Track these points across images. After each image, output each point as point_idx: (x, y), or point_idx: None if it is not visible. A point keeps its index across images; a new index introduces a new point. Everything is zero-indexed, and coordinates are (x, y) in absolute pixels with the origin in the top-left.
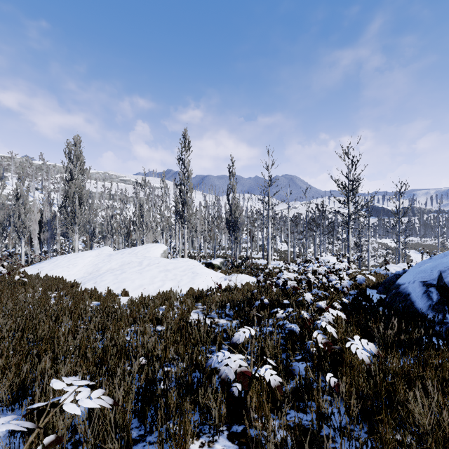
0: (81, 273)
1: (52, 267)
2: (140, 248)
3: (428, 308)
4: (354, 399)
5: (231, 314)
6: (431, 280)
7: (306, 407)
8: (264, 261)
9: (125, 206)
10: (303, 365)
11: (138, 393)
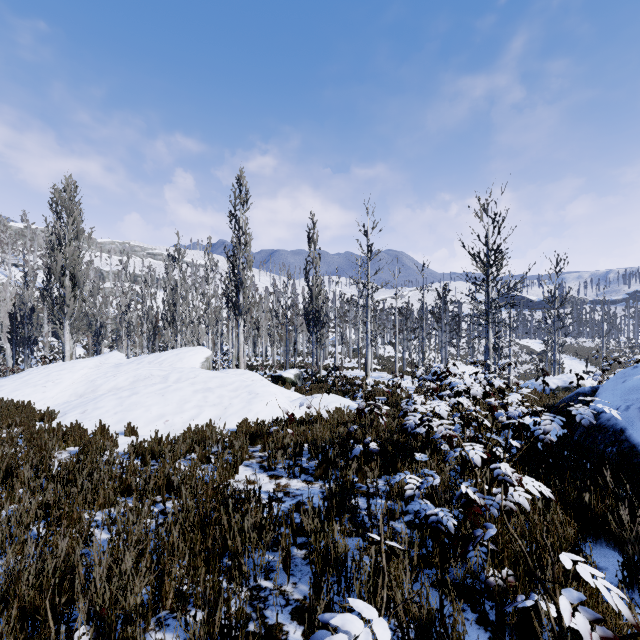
0: (64, 396)
1: (18, 386)
2: (169, 353)
3: None
4: None
5: (311, 468)
6: None
7: None
8: (361, 372)
9: (149, 290)
10: None
11: None
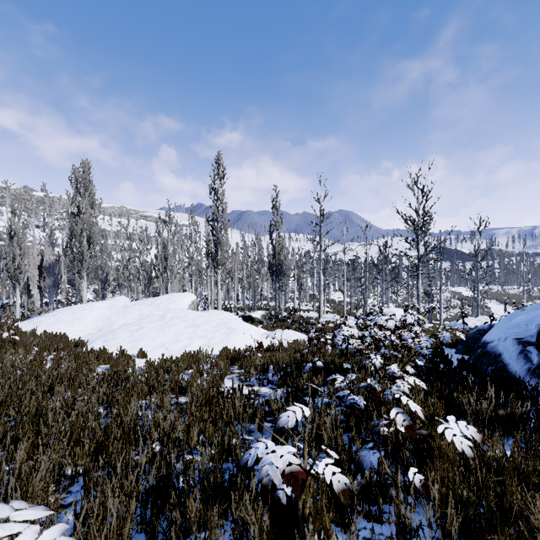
0: (88, 330)
1: (53, 322)
2: (163, 297)
3: (526, 372)
4: (452, 508)
5: (275, 381)
6: (527, 337)
7: (381, 515)
8: (315, 314)
9: (145, 247)
10: (375, 455)
11: (146, 497)
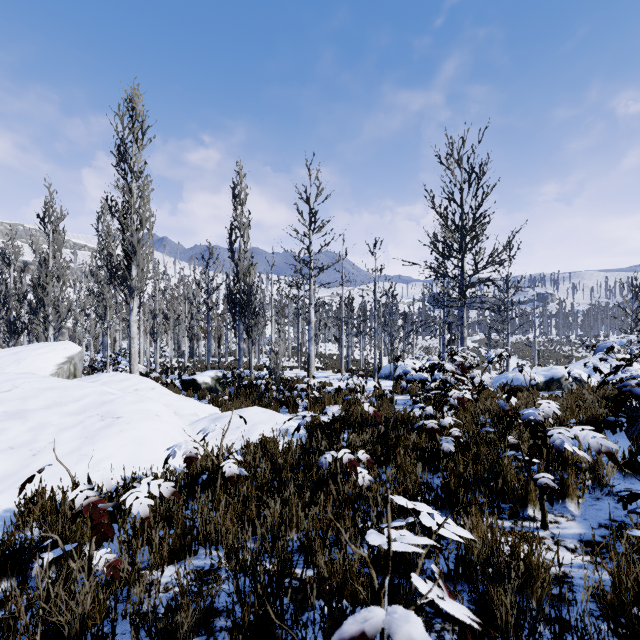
0: None
1: None
2: (3, 351)
3: None
4: None
5: None
6: None
7: None
8: (302, 372)
9: (10, 267)
10: None
11: None
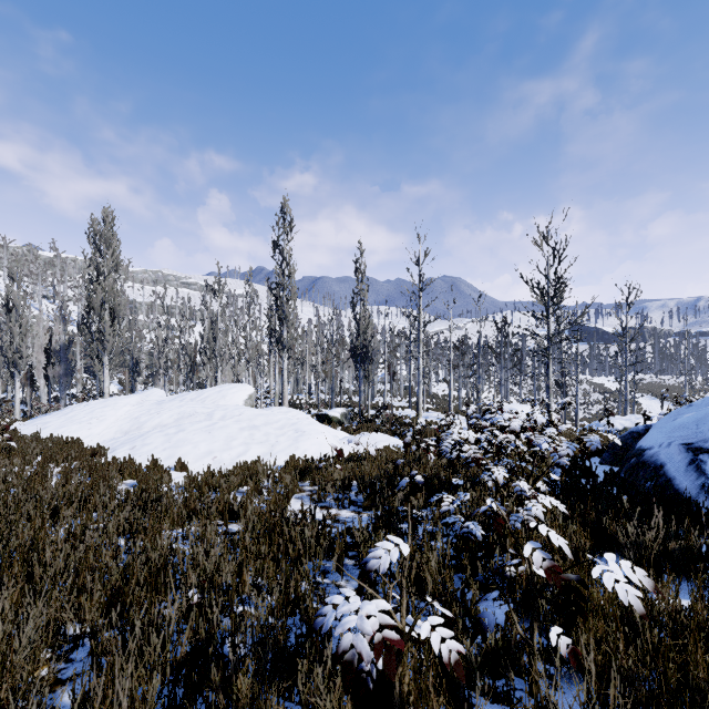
0: (110, 433)
1: (63, 423)
2: (211, 390)
3: (700, 490)
4: (614, 687)
5: (359, 501)
6: (699, 442)
7: (511, 694)
8: (412, 412)
9: (187, 324)
10: (502, 608)
11: (176, 670)
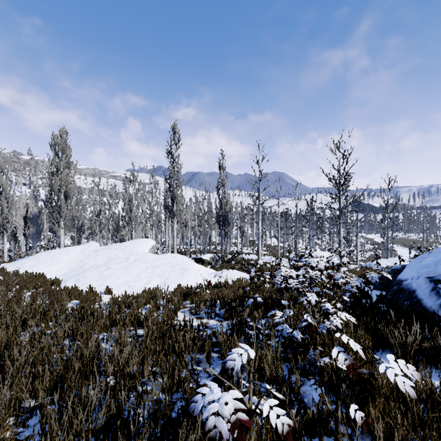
0: (63, 270)
1: (34, 263)
2: (128, 243)
3: (439, 307)
4: None
5: (221, 314)
6: (438, 276)
7: None
8: (255, 256)
9: (113, 201)
10: (316, 391)
11: (96, 435)
